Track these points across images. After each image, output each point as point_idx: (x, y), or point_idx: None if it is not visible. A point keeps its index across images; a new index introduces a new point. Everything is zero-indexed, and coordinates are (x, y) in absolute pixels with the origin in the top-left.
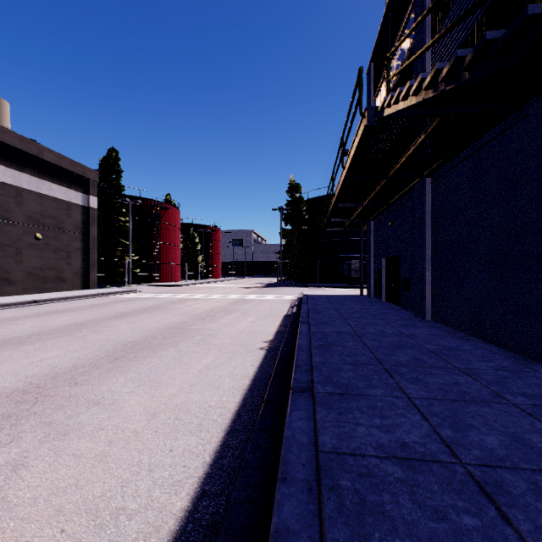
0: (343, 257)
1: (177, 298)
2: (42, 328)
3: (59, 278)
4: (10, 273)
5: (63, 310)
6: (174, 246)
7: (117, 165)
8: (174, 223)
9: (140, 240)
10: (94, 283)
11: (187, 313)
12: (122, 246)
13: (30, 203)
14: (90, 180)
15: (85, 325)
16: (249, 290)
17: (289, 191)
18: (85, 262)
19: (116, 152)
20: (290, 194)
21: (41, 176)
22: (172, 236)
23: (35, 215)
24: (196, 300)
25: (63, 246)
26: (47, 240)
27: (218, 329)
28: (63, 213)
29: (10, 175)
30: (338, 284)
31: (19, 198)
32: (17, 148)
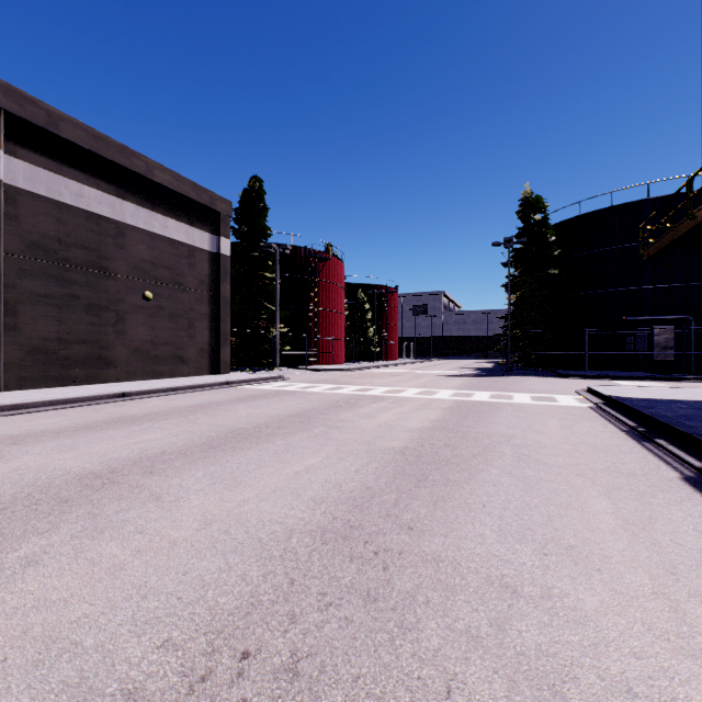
0: (635, 321)
1: (342, 394)
2: (12, 483)
3: (178, 357)
4: (108, 349)
5: (141, 416)
6: (336, 314)
7: (261, 200)
8: (337, 280)
9: (291, 305)
10: (226, 365)
11: (369, 446)
12: (267, 314)
13: (137, 246)
14: (220, 214)
15: (112, 481)
16: (460, 380)
17: (521, 212)
18: (213, 334)
19: (260, 183)
20: (523, 217)
21: (151, 207)
22: (333, 300)
23: (143, 264)
24: (376, 400)
25: (182, 310)
26: (160, 302)
27: (532, 591)
28: (182, 262)
29: (108, 204)
30: (630, 373)
31: (120, 239)
32: (117, 164)
